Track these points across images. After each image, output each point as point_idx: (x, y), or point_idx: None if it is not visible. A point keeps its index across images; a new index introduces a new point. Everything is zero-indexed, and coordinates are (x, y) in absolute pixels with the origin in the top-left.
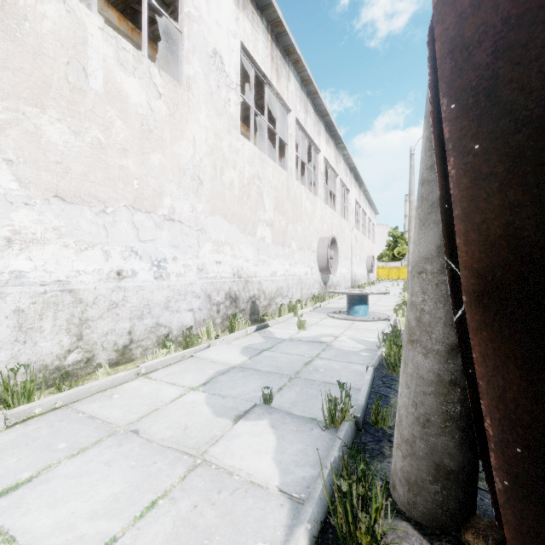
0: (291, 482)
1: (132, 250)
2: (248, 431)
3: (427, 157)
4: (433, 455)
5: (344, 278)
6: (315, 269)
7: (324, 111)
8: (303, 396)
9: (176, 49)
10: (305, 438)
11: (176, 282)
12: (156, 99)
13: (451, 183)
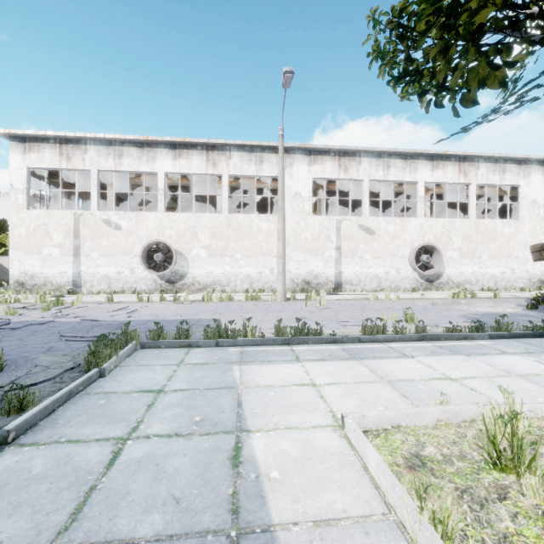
0: None
1: (505, 267)
2: None
3: None
4: None
5: None
6: None
7: None
8: None
9: None
10: None
11: (517, 274)
12: (511, 228)
13: None
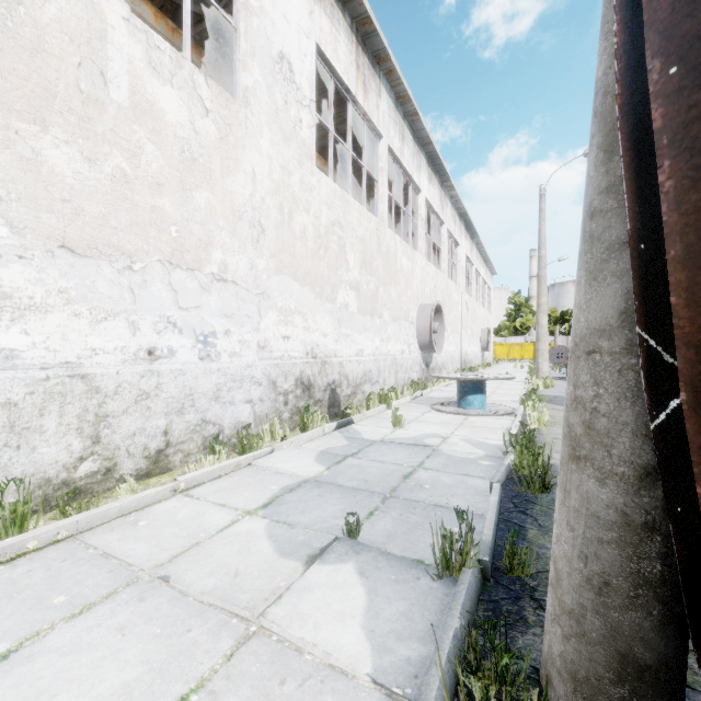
0: (390, 667)
1: (169, 321)
2: (325, 581)
3: (600, 176)
4: (615, 639)
5: (451, 358)
6: (414, 346)
7: (425, 139)
8: (403, 525)
9: (232, 58)
10: (408, 592)
11: (229, 364)
12: (201, 117)
13: (665, 203)
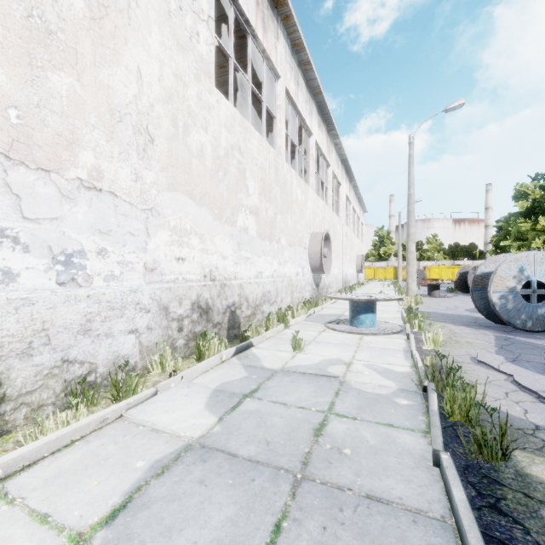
0: None
1: (4, 234)
2: None
3: None
4: None
5: (336, 279)
6: (307, 269)
7: (316, 88)
8: None
9: None
10: None
11: (105, 289)
12: None
13: None
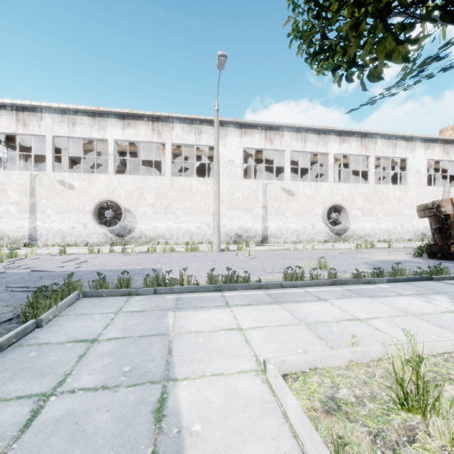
0: None
1: (397, 223)
2: None
3: None
4: None
5: None
6: None
7: None
8: None
9: None
10: None
11: (406, 229)
12: (401, 192)
13: None
